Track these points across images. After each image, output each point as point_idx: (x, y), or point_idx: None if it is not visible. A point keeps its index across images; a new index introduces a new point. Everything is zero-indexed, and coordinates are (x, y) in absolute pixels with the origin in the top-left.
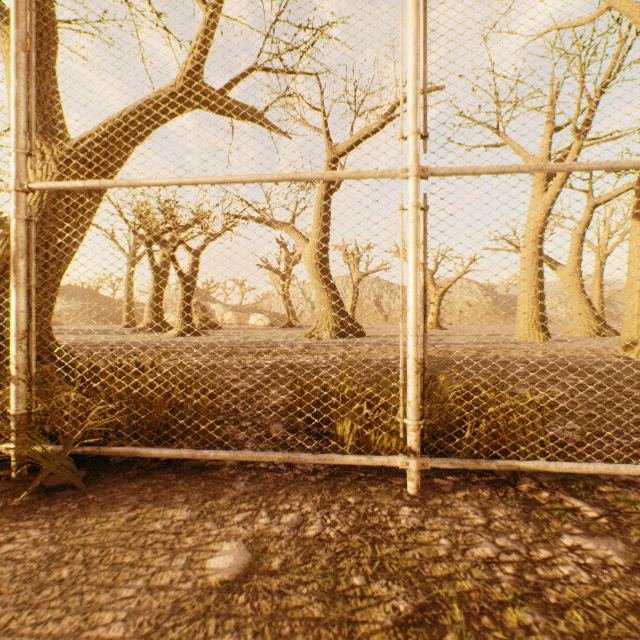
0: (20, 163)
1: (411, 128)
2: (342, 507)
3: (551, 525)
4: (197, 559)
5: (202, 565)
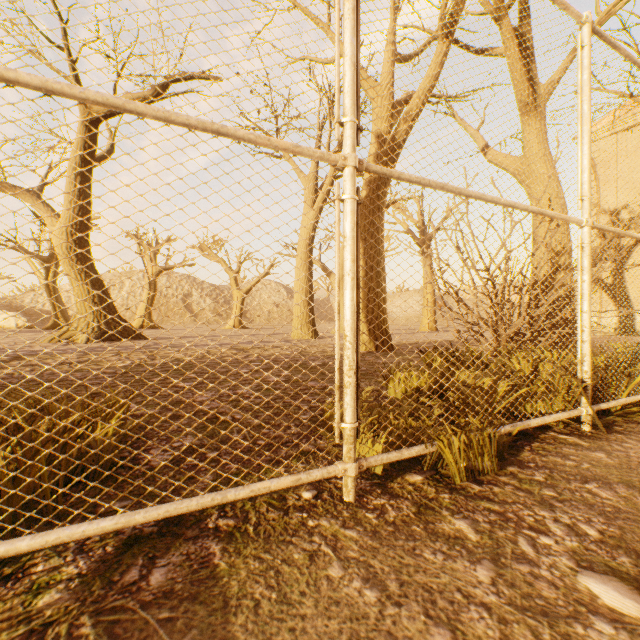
0: None
1: None
2: None
3: None
4: None
5: None
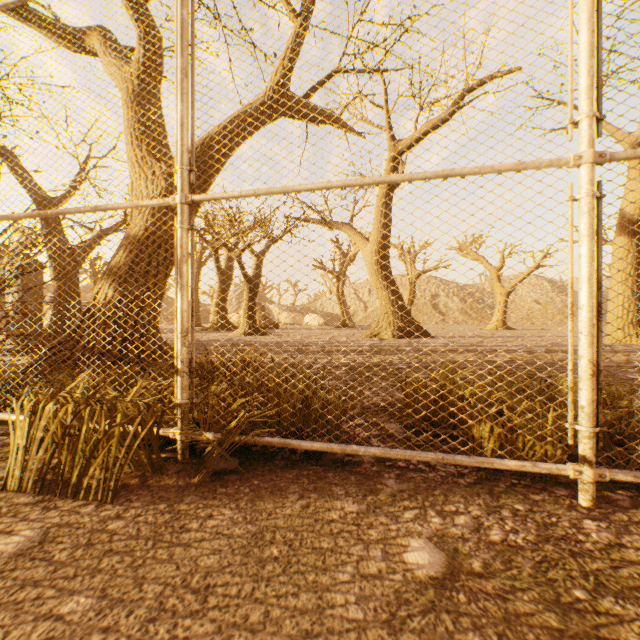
0: (184, 178)
1: (585, 111)
2: (513, 514)
3: None
4: (392, 552)
5: (400, 559)
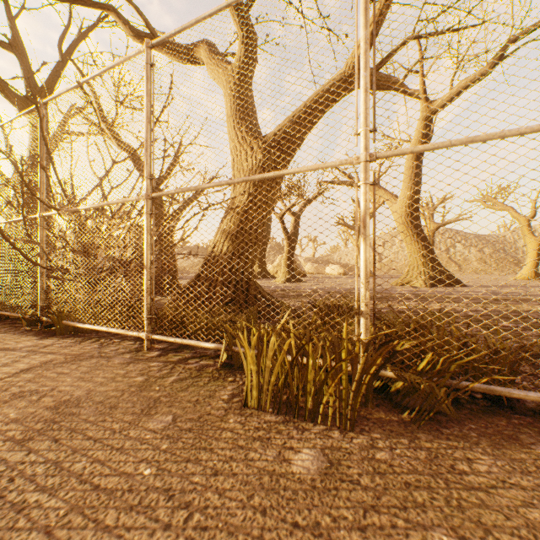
0: (367, 138)
1: None
2: None
3: None
4: None
5: None
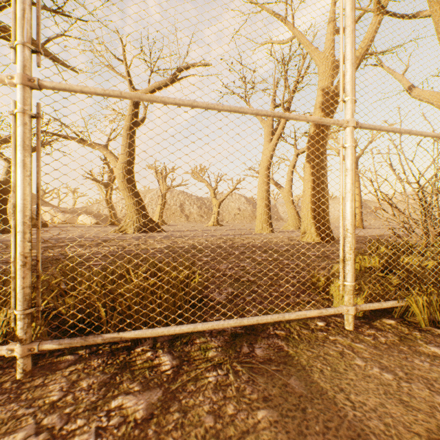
0: None
1: (18, 39)
2: None
3: (120, 387)
4: None
5: None
